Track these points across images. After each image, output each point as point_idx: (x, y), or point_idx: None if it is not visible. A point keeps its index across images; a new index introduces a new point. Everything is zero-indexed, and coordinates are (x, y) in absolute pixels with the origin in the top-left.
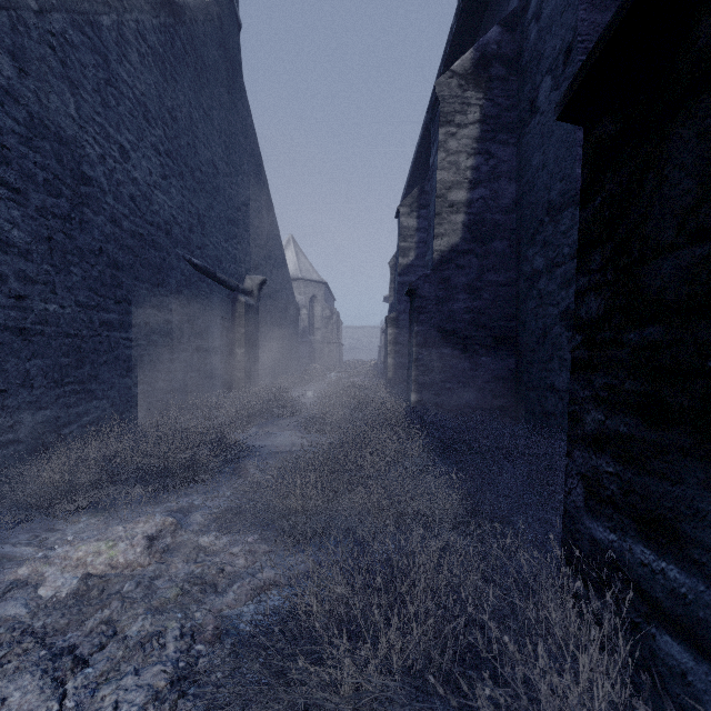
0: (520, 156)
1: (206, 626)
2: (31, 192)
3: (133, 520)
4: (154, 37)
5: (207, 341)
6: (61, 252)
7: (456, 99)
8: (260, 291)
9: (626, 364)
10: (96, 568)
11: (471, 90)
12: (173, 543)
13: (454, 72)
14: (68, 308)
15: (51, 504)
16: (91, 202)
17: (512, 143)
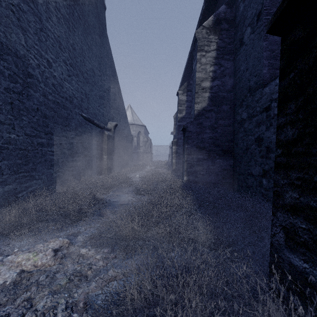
0: (235, 65)
1: (79, 302)
2: (2, 80)
3: (48, 240)
4: (64, 10)
5: (89, 152)
6: (17, 110)
7: (205, 39)
8: (114, 129)
9: (314, 166)
10: (26, 267)
11: (212, 35)
12: (67, 253)
13: (204, 26)
14: (21, 136)
15: (10, 232)
16: (33, 86)
17: (231, 60)
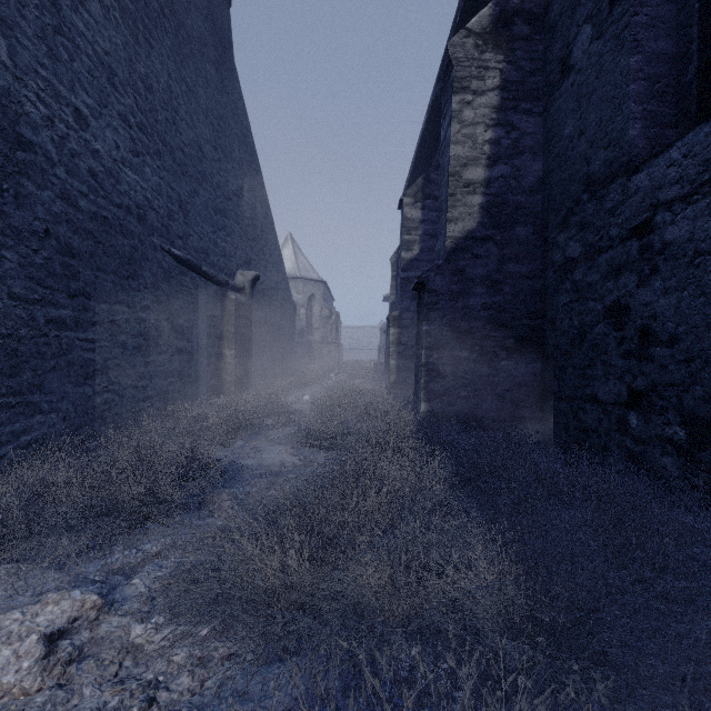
0: (547, 126)
1: None
2: None
3: (42, 598)
4: None
5: (190, 342)
6: None
7: (472, 62)
8: (252, 288)
9: None
10: None
11: (490, 51)
12: (91, 641)
13: (470, 31)
14: None
15: None
16: (33, 173)
17: (537, 113)
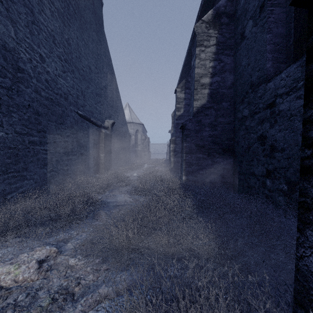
0: (235, 61)
1: None
2: None
3: (34, 249)
4: (59, 3)
5: (86, 150)
6: (6, 106)
7: (204, 34)
8: (112, 127)
9: None
10: (6, 282)
11: (212, 29)
12: (54, 264)
13: (203, 21)
14: (10, 134)
15: None
16: (23, 81)
17: (231, 55)
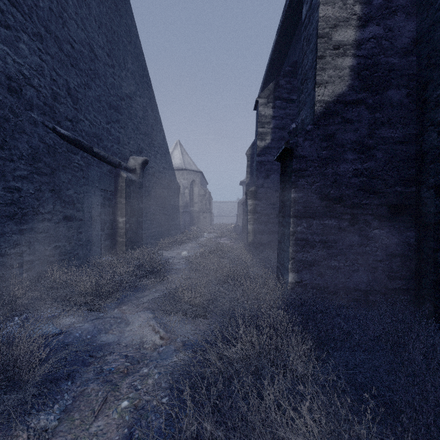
0: None
1: None
2: None
3: None
4: None
5: (81, 211)
6: None
7: None
8: (143, 170)
9: None
10: None
11: None
12: None
13: None
14: None
15: None
16: None
17: None
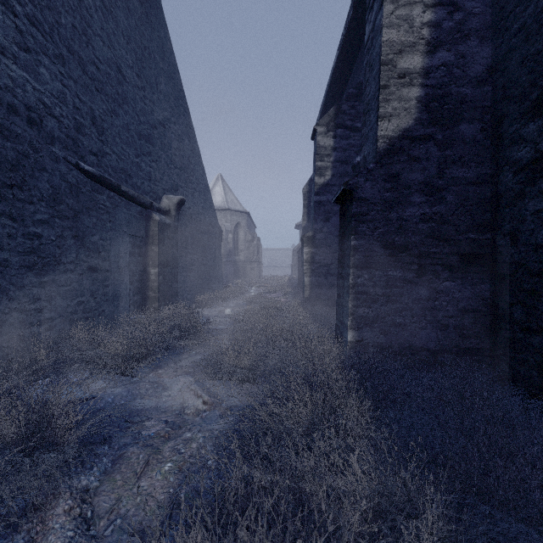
0: (502, 0)
1: None
2: None
3: None
4: None
5: (107, 260)
6: None
7: None
8: (178, 211)
9: None
10: None
11: None
12: None
13: None
14: None
15: None
16: None
17: None
